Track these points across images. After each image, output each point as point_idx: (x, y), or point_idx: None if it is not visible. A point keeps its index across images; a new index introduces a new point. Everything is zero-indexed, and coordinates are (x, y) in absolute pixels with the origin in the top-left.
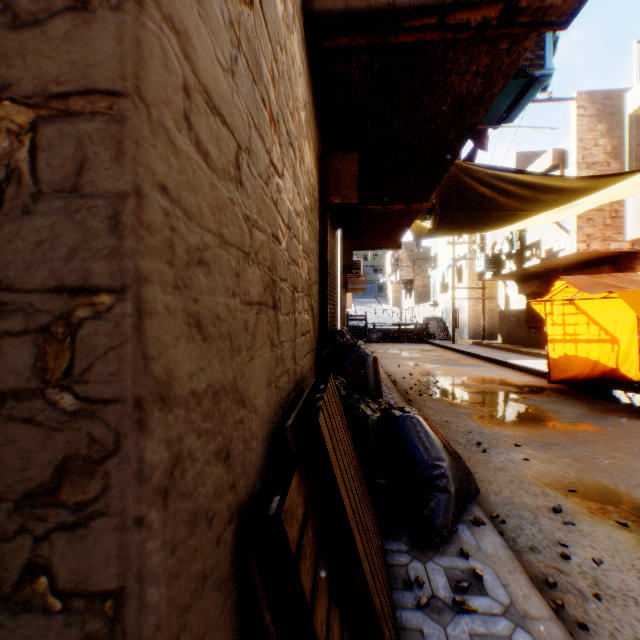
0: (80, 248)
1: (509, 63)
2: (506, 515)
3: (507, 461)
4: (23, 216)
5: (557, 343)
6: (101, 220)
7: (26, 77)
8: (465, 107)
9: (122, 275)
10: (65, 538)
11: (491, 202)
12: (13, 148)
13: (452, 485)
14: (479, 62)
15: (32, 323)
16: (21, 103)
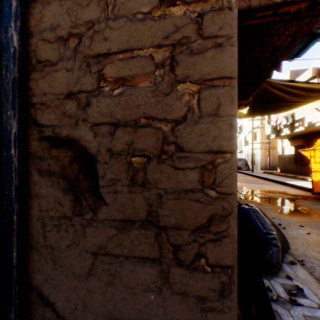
0: (218, 136)
1: (306, 29)
2: (303, 261)
3: (297, 234)
4: (194, 124)
5: (317, 172)
6: (226, 125)
7: (195, 73)
8: (277, 52)
9: (233, 146)
10: (211, 245)
11: (281, 98)
12: (190, 99)
13: (279, 243)
14: (290, 30)
15: (197, 164)
16: (193, 83)
